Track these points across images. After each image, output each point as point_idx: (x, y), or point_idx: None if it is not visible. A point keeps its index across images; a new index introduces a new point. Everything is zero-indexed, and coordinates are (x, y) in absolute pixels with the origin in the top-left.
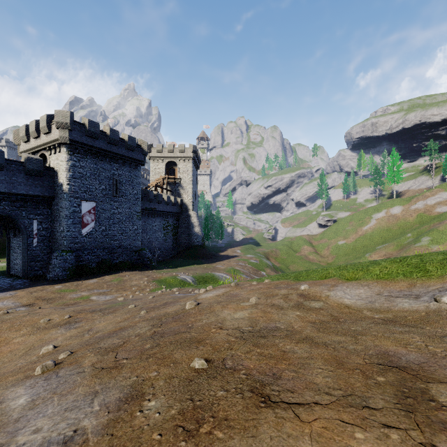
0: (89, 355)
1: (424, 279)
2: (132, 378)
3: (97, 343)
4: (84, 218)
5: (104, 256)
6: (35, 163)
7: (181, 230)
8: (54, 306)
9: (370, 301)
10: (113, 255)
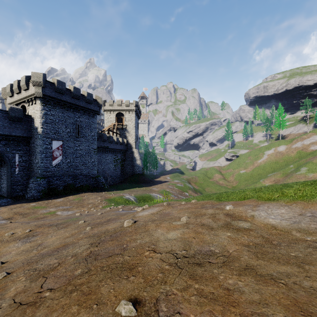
0: (20, 279)
1: None
2: None
3: (36, 262)
4: (53, 153)
5: (69, 181)
6: (17, 111)
7: (127, 162)
8: (28, 219)
9: (294, 221)
10: (76, 180)
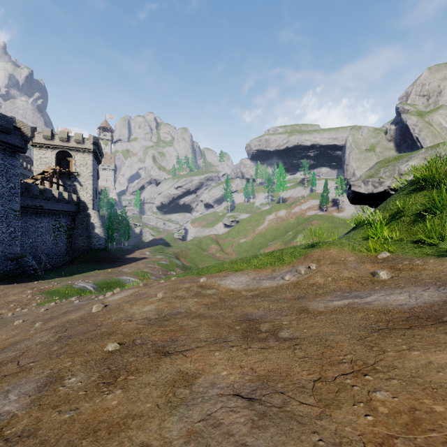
0: None
1: (281, 265)
2: (46, 372)
3: None
4: None
5: None
6: None
7: (78, 231)
8: None
9: (247, 284)
10: None
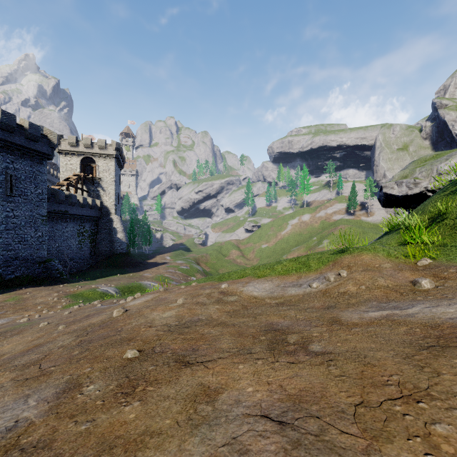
0: (2, 374)
1: (307, 272)
2: (65, 378)
3: (9, 363)
4: None
5: None
6: None
7: (102, 236)
8: None
9: (271, 292)
10: (6, 269)
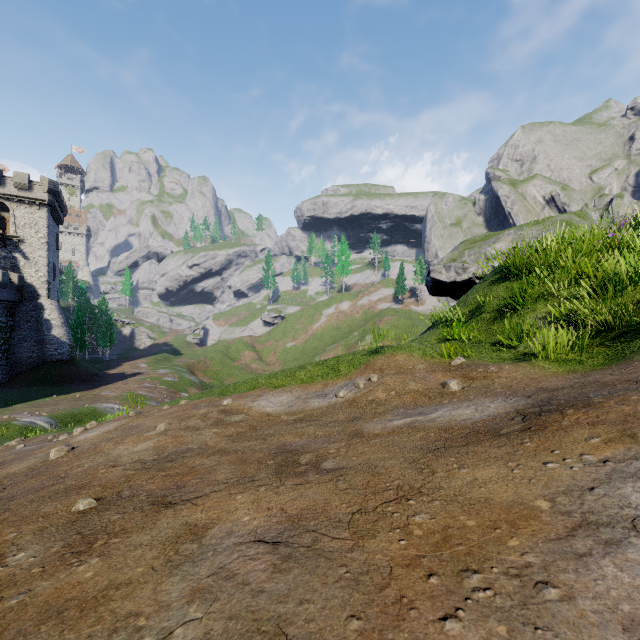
0: None
1: (336, 378)
2: None
3: None
4: None
5: None
6: None
7: (21, 333)
8: None
9: (290, 406)
10: None
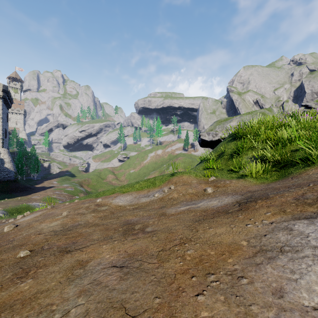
0: None
1: (154, 187)
2: None
3: None
4: None
5: None
6: None
7: None
8: None
9: (131, 201)
10: None
